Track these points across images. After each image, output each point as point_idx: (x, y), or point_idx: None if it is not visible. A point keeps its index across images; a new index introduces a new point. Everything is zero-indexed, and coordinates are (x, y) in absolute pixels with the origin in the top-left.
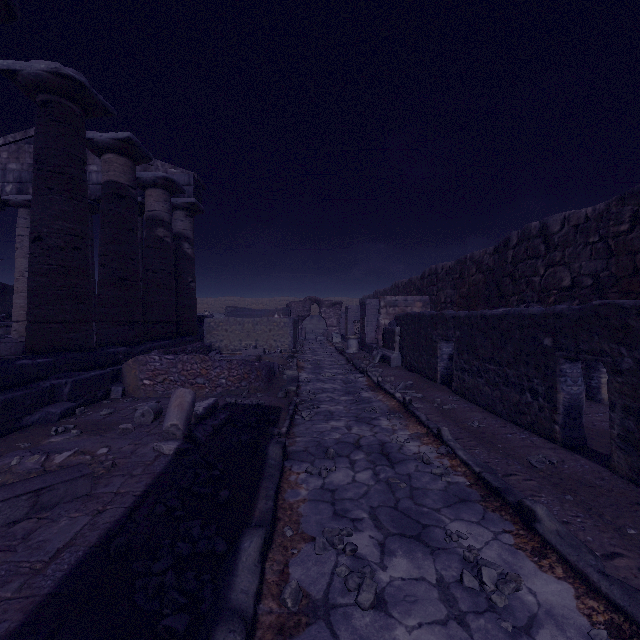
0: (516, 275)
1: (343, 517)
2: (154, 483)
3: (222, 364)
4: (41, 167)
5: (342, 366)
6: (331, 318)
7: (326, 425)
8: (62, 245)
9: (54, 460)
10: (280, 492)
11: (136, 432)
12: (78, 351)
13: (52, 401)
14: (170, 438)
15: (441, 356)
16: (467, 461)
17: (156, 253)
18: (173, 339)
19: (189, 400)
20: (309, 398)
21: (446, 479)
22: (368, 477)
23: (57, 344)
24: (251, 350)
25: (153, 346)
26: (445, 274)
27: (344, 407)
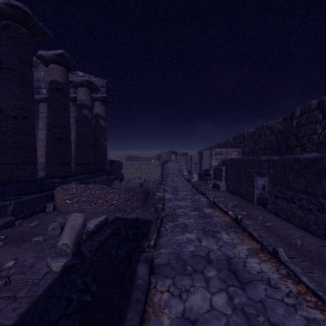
0: (299, 134)
1: None
2: (28, 312)
3: (114, 191)
4: (2, 66)
5: (189, 189)
6: (182, 162)
7: (183, 237)
8: (15, 115)
9: None
10: (144, 321)
11: (44, 244)
12: (25, 182)
13: None
14: (62, 254)
15: (257, 186)
16: (317, 291)
17: (82, 124)
18: (92, 173)
19: (80, 222)
20: (170, 212)
21: (302, 313)
22: (224, 302)
23: (11, 177)
24: (137, 180)
25: (79, 178)
26: (249, 136)
27: (194, 220)
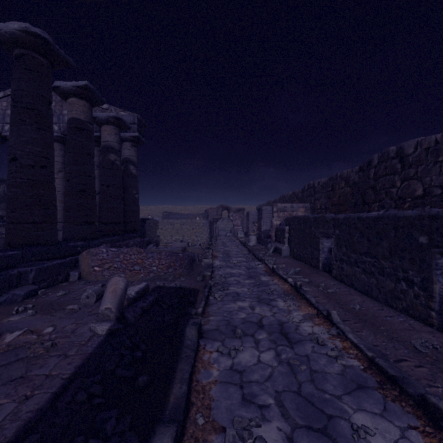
0: (377, 187)
1: (251, 403)
2: (83, 365)
3: (154, 255)
4: (16, 104)
5: (245, 255)
6: (237, 220)
7: (234, 305)
8: (32, 164)
9: (5, 339)
10: (194, 372)
11: (80, 312)
12: (44, 245)
13: (19, 285)
14: (105, 319)
15: (322, 249)
16: (358, 345)
17: (109, 172)
18: (121, 235)
19: (122, 287)
20: (221, 281)
21: (341, 362)
22: (271, 358)
23: (28, 240)
24: (178, 243)
25: (105, 240)
26: (320, 188)
27: (248, 289)
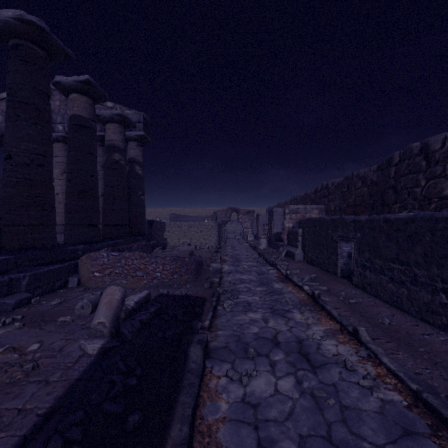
0: (398, 187)
1: None
2: (65, 395)
3: (157, 260)
4: (11, 99)
5: (255, 259)
6: (246, 222)
7: (245, 317)
8: (28, 162)
9: None
10: (199, 405)
11: (72, 325)
12: (41, 249)
13: (11, 292)
14: (97, 335)
15: (341, 254)
16: (397, 372)
17: (113, 172)
18: (126, 238)
19: (118, 297)
20: (230, 288)
21: (378, 395)
22: (291, 386)
23: (23, 243)
24: (186, 246)
25: (108, 244)
26: (335, 188)
27: (260, 298)
